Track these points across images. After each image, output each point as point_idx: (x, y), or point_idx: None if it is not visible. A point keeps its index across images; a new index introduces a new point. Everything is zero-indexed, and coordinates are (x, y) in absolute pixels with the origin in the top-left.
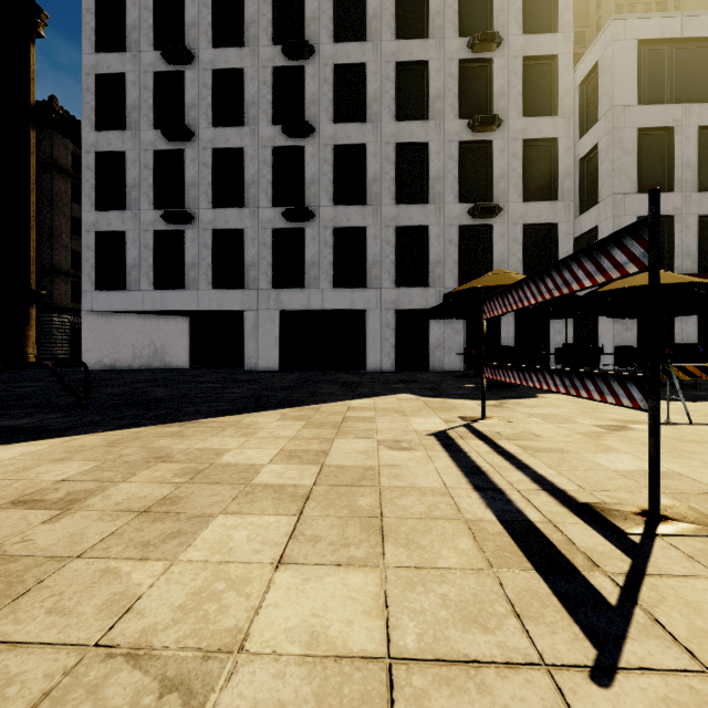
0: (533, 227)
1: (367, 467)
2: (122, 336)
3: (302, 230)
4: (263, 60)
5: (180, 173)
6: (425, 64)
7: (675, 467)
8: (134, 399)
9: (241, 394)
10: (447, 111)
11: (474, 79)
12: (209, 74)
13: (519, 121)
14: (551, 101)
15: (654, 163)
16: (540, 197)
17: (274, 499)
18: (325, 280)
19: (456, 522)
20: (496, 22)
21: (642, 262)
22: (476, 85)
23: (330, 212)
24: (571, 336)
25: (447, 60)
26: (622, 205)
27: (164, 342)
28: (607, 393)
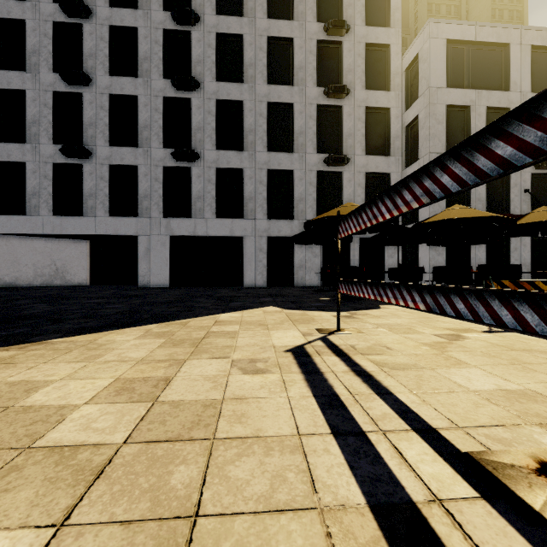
0: (373, 175)
1: (209, 402)
2: (23, 257)
3: (189, 169)
4: (155, 22)
5: (79, 113)
6: (291, 41)
7: (529, 383)
8: (0, 317)
9: (119, 309)
10: (308, 79)
11: (328, 56)
12: (106, 29)
13: (362, 92)
14: (385, 79)
15: (457, 131)
16: (377, 152)
17: (45, 482)
18: (209, 211)
19: (308, 518)
20: (345, 14)
21: (539, 149)
22: (330, 62)
23: (213, 155)
24: (400, 259)
25: (308, 39)
26: None
27: (65, 262)
28: (484, 312)
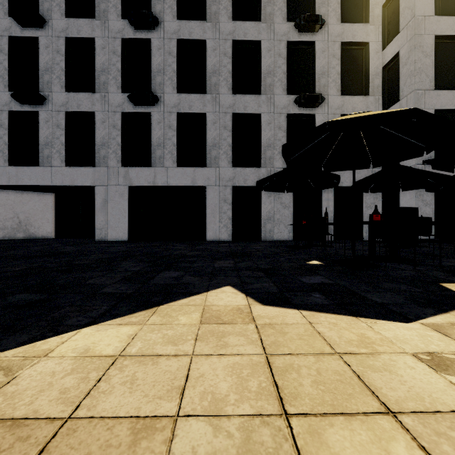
0: None
1: None
2: None
3: (149, 115)
4: None
5: (36, 59)
6: None
7: None
8: None
9: None
10: (277, 14)
11: None
12: None
13: (337, 26)
14: (363, 12)
15: (446, 66)
16: (354, 93)
17: None
18: (170, 159)
19: None
20: None
21: None
22: None
23: (174, 99)
24: (380, 211)
25: None
26: (422, 99)
27: (28, 215)
28: None
